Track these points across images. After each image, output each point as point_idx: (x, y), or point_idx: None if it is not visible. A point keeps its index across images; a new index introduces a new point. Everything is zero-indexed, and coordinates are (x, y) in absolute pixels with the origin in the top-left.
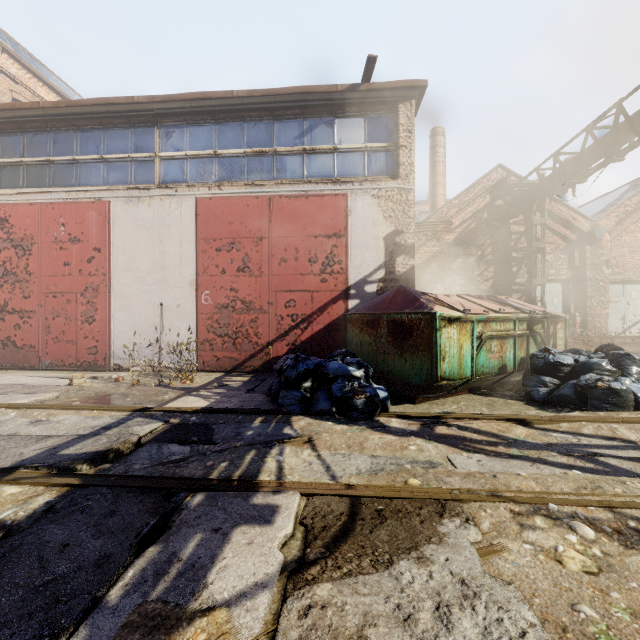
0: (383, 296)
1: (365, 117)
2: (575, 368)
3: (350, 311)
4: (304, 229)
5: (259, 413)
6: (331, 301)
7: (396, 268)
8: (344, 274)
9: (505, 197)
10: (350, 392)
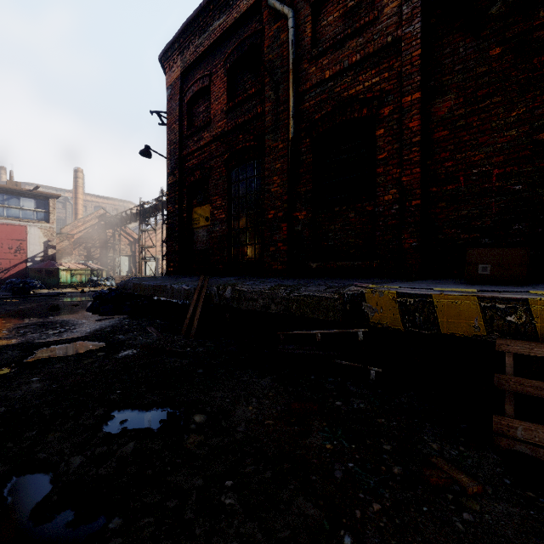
0: (44, 263)
1: (35, 199)
2: (97, 280)
3: (31, 267)
4: (6, 236)
5: (8, 290)
6: (20, 263)
7: (49, 253)
8: (26, 254)
9: (105, 221)
10: (35, 285)
